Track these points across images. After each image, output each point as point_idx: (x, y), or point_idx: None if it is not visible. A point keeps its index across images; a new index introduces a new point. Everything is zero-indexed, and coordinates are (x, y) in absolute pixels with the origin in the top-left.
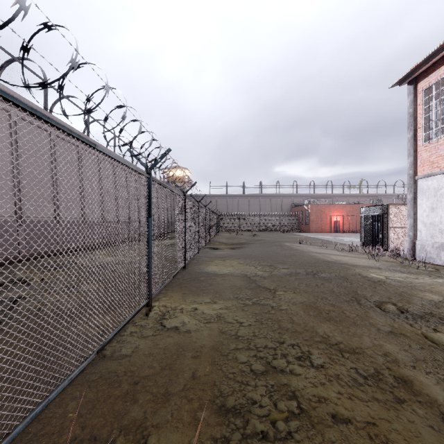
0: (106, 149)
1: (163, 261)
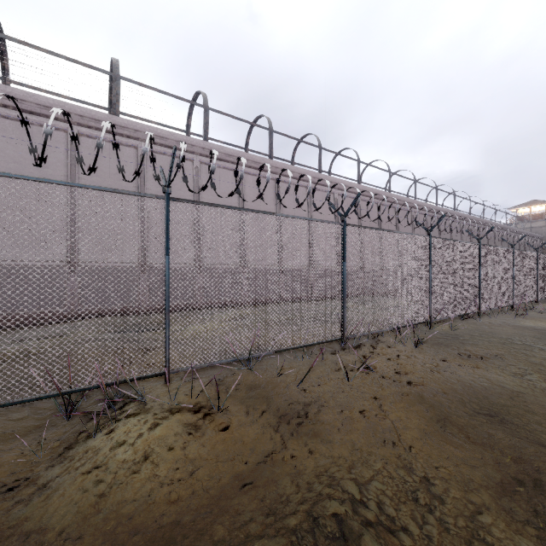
0: (465, 215)
1: (541, 288)
